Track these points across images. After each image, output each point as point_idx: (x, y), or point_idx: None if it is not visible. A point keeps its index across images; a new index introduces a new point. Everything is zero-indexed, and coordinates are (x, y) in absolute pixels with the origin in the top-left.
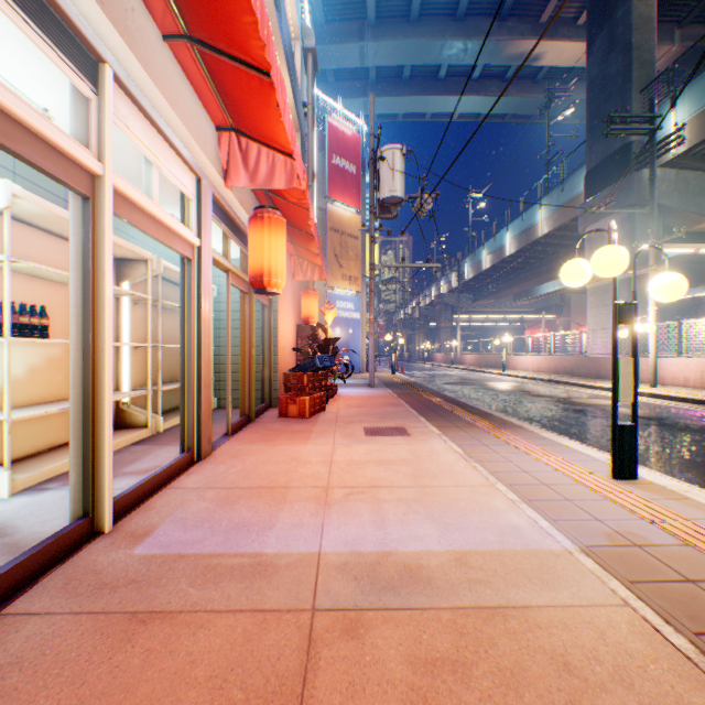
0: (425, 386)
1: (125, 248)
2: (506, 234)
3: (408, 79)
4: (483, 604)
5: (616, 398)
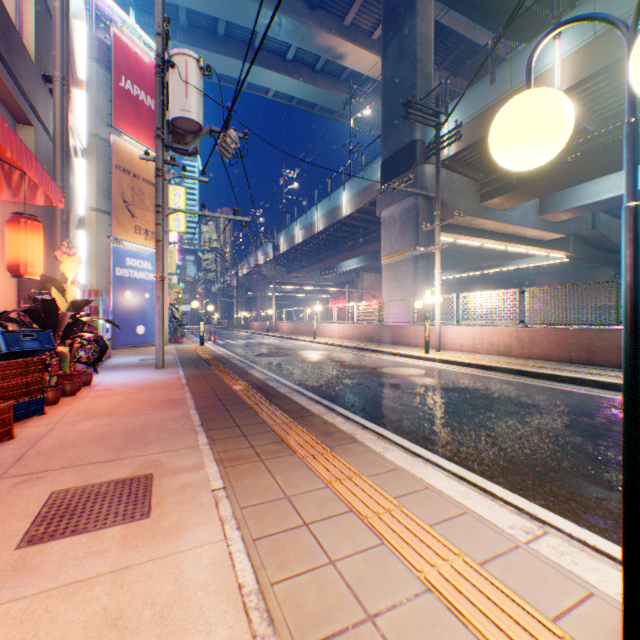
0: (233, 361)
1: None
2: (316, 212)
3: (223, 38)
4: None
5: (639, 456)
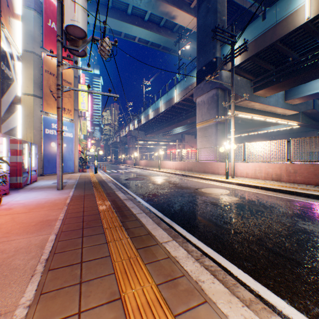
0: (109, 184)
1: None
2: (160, 101)
3: (111, 8)
4: None
5: None
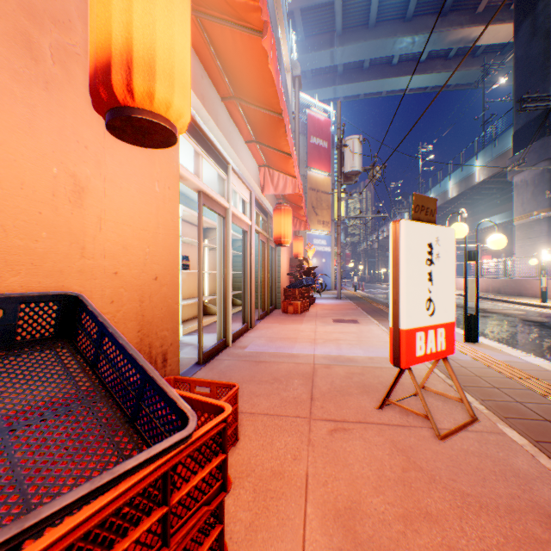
0: (377, 299)
1: (211, 224)
2: (448, 181)
3: (367, 68)
4: (374, 366)
5: (466, 300)
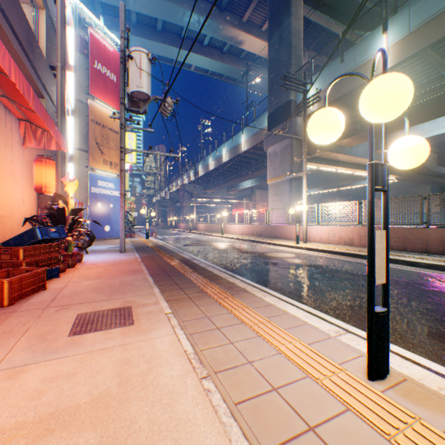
0: (169, 248)
1: None
2: (223, 148)
3: (161, 31)
4: None
5: (374, 280)
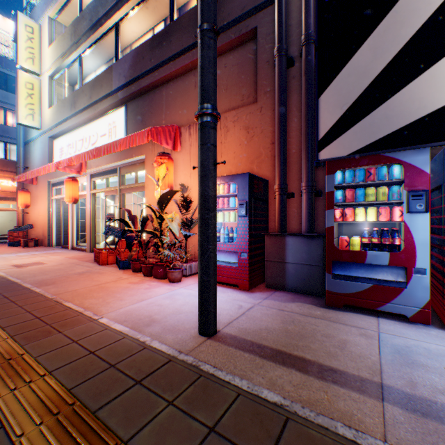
0: None
1: None
2: None
3: None
4: None
5: None
